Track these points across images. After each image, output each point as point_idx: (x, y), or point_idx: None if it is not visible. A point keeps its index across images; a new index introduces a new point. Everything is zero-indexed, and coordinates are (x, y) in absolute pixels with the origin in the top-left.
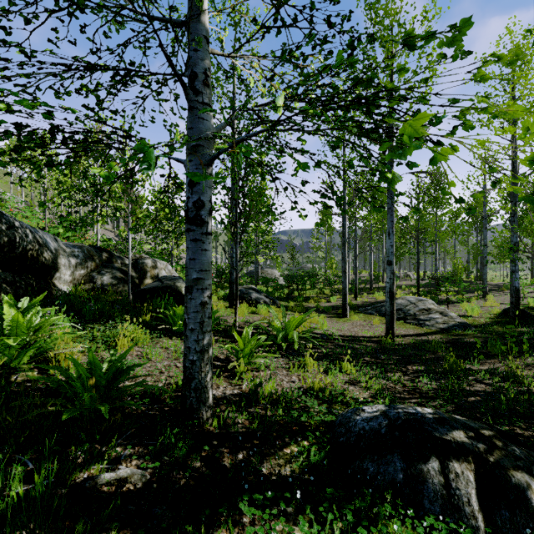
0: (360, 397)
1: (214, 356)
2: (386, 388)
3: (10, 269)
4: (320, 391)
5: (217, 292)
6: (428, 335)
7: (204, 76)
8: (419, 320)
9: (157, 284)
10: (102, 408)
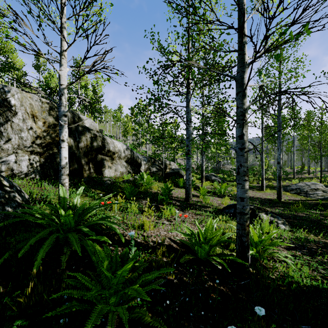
0: None
1: (193, 194)
2: None
3: (132, 165)
4: (226, 204)
5: (196, 176)
6: (306, 201)
7: (190, 120)
8: (307, 194)
9: (172, 171)
10: (170, 193)
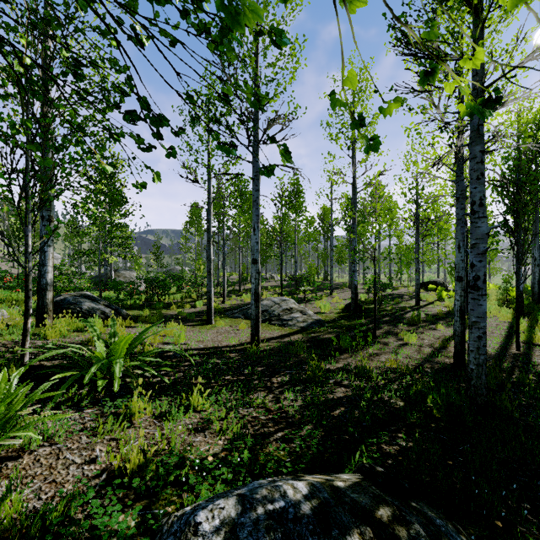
0: (209, 456)
1: None
2: (247, 426)
3: None
4: (139, 472)
5: None
6: (291, 336)
7: None
8: (283, 321)
9: None
10: None
